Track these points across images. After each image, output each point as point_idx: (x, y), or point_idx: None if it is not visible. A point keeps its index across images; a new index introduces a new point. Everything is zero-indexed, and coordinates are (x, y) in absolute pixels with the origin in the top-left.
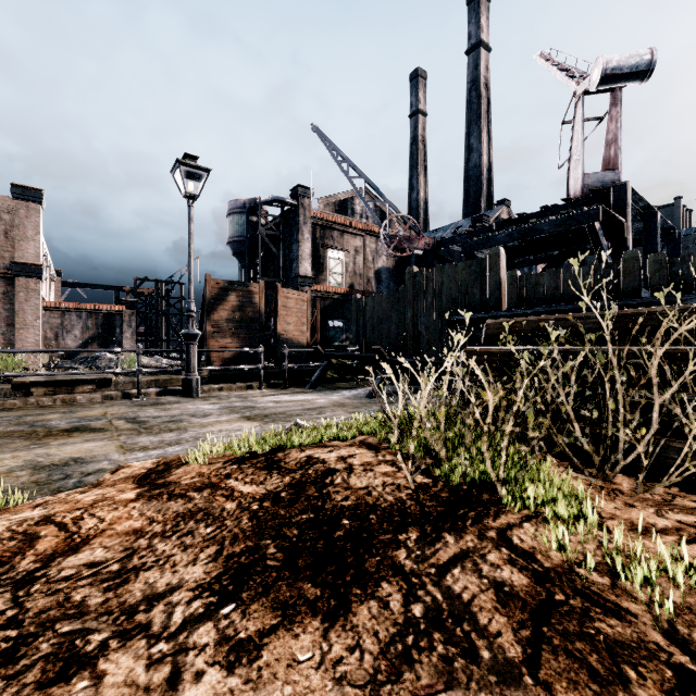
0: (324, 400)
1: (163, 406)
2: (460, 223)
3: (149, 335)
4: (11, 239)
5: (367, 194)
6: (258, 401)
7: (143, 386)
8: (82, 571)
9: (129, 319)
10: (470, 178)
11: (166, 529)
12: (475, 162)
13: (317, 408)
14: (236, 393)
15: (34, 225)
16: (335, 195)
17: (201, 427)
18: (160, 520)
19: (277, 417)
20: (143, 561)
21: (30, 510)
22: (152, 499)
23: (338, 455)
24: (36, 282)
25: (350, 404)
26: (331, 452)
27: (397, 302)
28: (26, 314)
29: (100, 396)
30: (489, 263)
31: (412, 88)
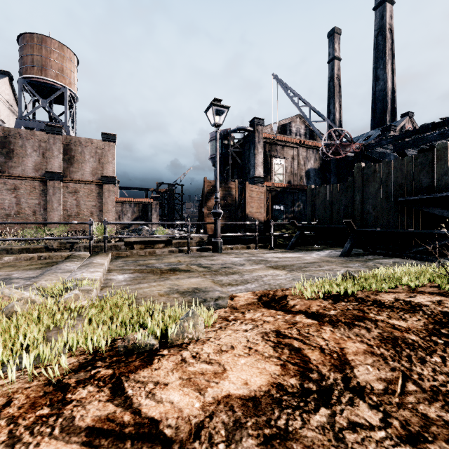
0: (310, 257)
1: (207, 257)
2: (370, 133)
3: (163, 216)
4: (101, 163)
5: (300, 119)
6: (264, 257)
7: (171, 246)
8: (388, 386)
9: (155, 206)
10: (376, 100)
11: (394, 353)
12: (381, 87)
13: (312, 262)
14: (242, 251)
15: (112, 155)
16: (278, 122)
17: (250, 272)
18: (373, 344)
19: (292, 267)
20: (430, 384)
21: (232, 323)
22: (335, 325)
23: (426, 300)
24: (113, 186)
25: (333, 260)
26: (415, 297)
27: (346, 189)
28: (108, 205)
29: (167, 250)
30: (437, 155)
31: (330, 42)
